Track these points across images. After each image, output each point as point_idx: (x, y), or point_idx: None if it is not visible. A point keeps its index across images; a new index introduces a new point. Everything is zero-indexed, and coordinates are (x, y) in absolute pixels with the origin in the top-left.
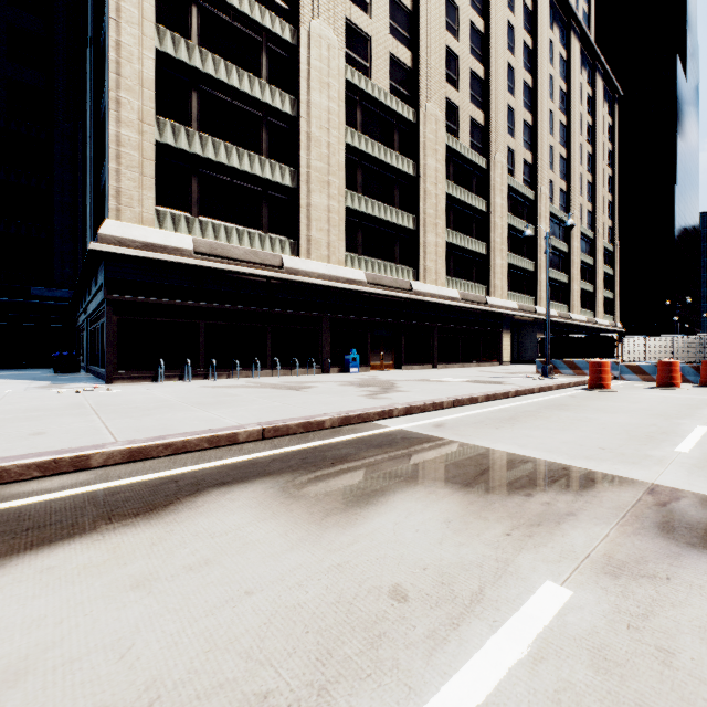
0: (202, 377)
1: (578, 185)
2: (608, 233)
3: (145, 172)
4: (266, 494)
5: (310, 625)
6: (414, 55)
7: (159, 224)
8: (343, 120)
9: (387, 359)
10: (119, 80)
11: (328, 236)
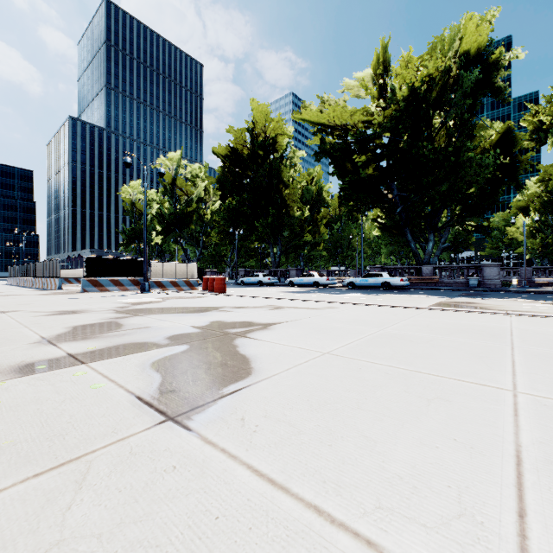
0: None
1: None
2: None
3: None
4: None
5: None
6: None
7: None
8: None
9: None
10: None
11: None
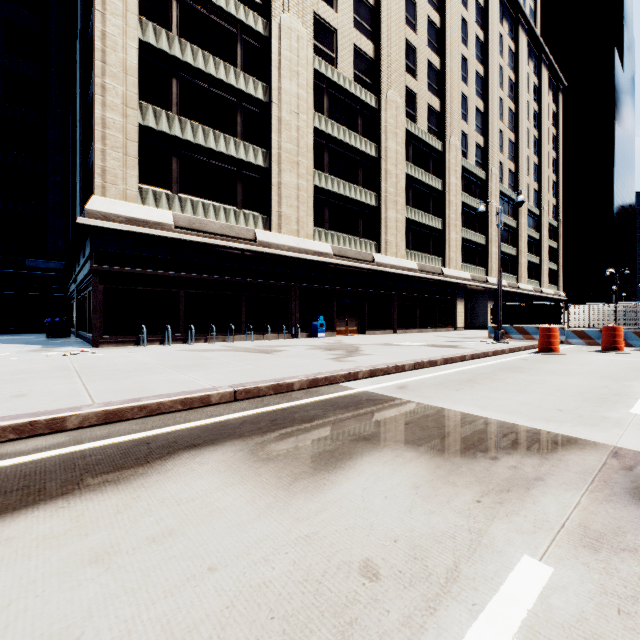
0: (181, 341)
1: (525, 166)
2: (552, 210)
3: (128, 153)
4: (235, 457)
5: (276, 609)
6: (376, 47)
7: (142, 201)
8: (311, 106)
9: (351, 325)
10: (105, 67)
11: (297, 212)
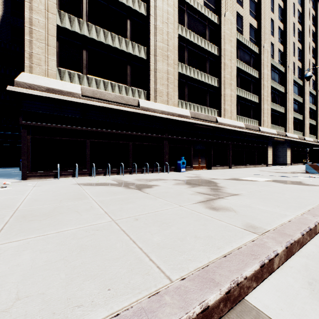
0: (87, 174)
1: (308, 64)
2: None
3: (49, 44)
4: None
5: None
6: None
7: (60, 78)
8: (176, 19)
9: (202, 163)
10: None
11: (167, 89)
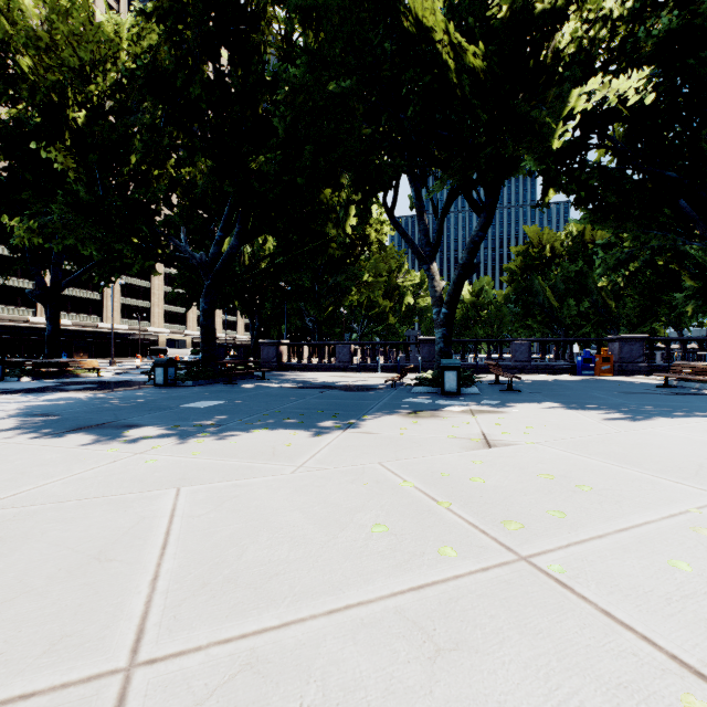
0: None
1: None
2: None
3: None
4: None
5: None
6: None
7: None
8: None
9: (85, 356)
10: None
11: None
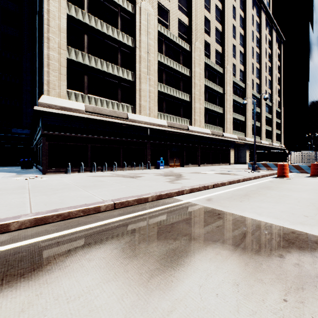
0: (89, 171)
1: (264, 81)
2: (278, 103)
3: (61, 73)
4: (112, 254)
5: None
6: (189, 19)
7: (68, 98)
8: (156, 49)
9: (177, 162)
10: (49, 28)
11: (149, 104)
